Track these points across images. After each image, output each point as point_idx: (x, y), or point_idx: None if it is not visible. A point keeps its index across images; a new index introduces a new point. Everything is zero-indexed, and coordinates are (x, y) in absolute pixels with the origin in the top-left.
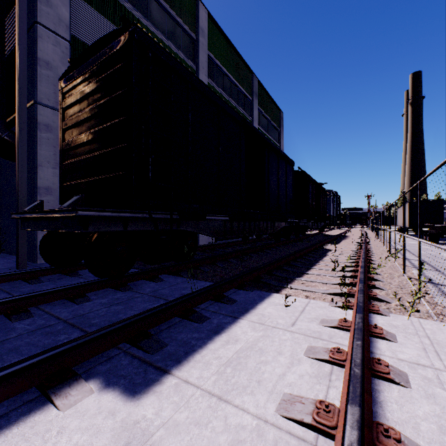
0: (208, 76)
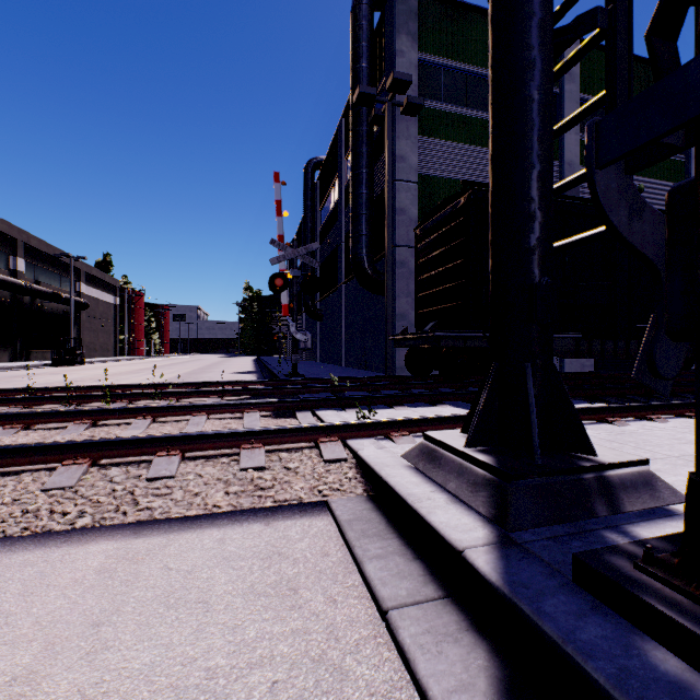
0: (582, 130)
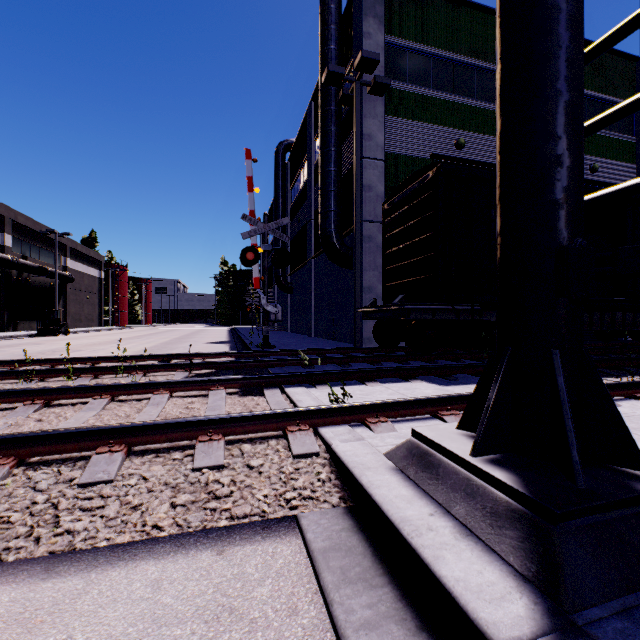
0: None
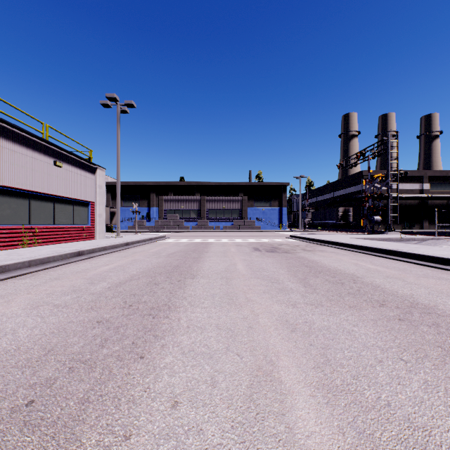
0: None
